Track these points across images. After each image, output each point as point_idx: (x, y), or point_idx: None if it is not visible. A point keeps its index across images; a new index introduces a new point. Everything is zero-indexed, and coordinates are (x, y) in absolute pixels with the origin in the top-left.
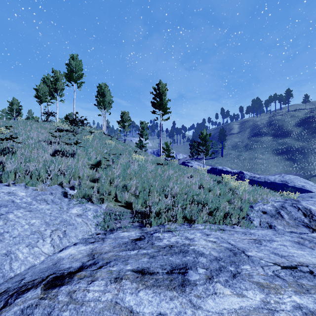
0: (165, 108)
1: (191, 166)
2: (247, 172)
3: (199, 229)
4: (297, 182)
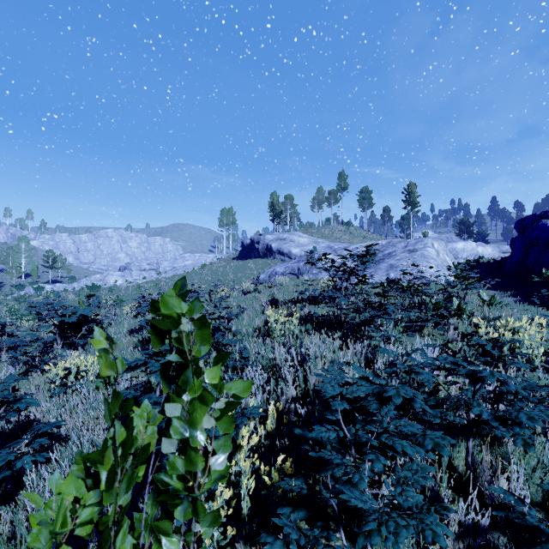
0: (414, 204)
1: None
2: None
3: None
4: None
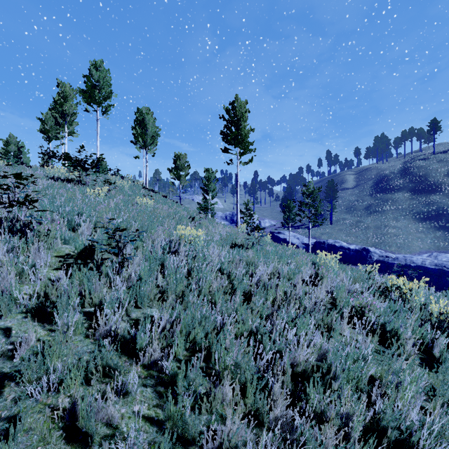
0: (245, 142)
1: (284, 238)
2: (374, 248)
3: None
4: None
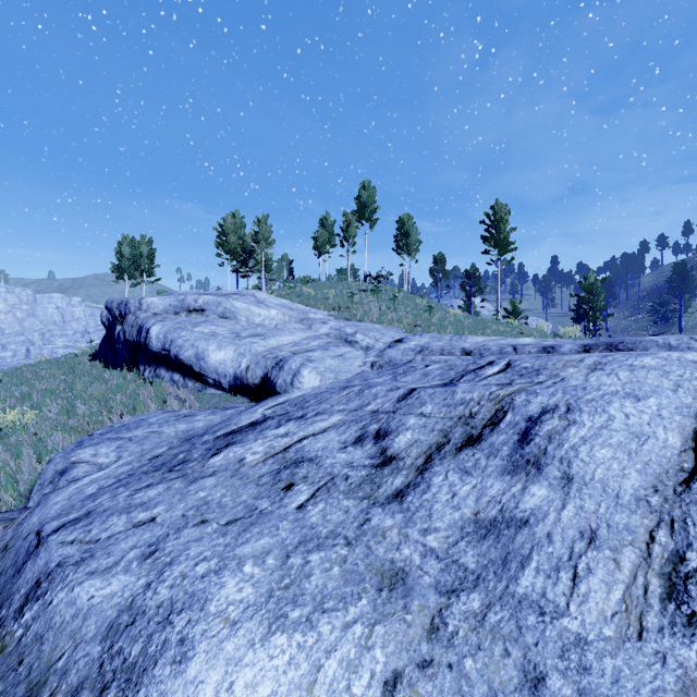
0: (505, 244)
1: None
2: None
3: None
4: None
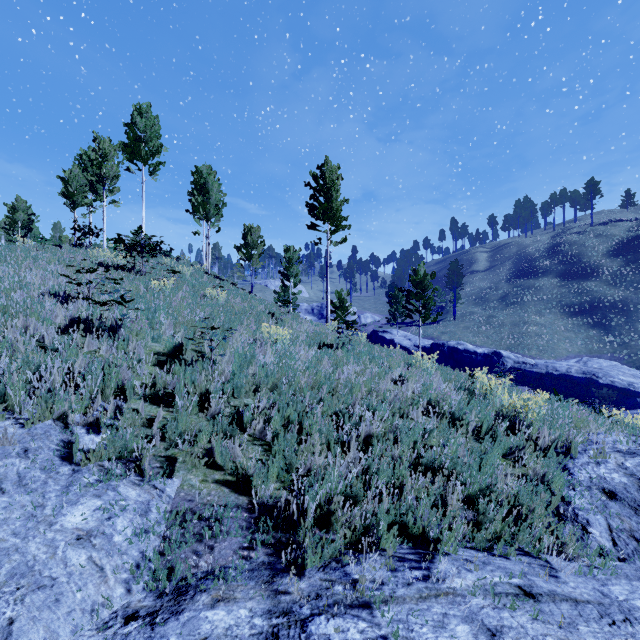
0: (338, 218)
1: (391, 339)
2: (509, 352)
3: (455, 594)
4: (618, 375)
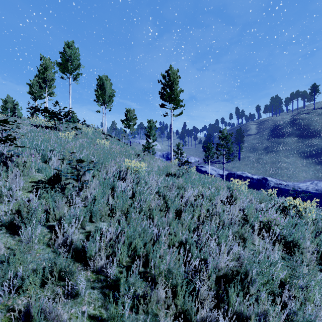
0: (177, 100)
1: (205, 170)
2: (271, 178)
3: None
4: None
